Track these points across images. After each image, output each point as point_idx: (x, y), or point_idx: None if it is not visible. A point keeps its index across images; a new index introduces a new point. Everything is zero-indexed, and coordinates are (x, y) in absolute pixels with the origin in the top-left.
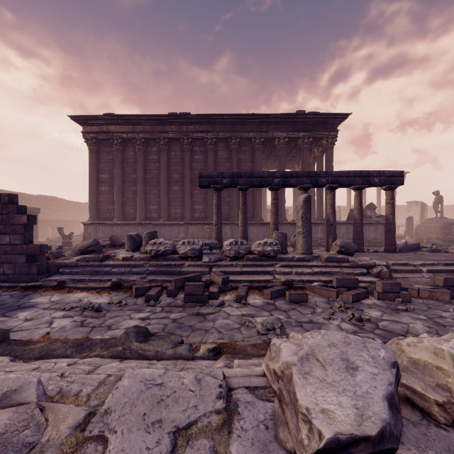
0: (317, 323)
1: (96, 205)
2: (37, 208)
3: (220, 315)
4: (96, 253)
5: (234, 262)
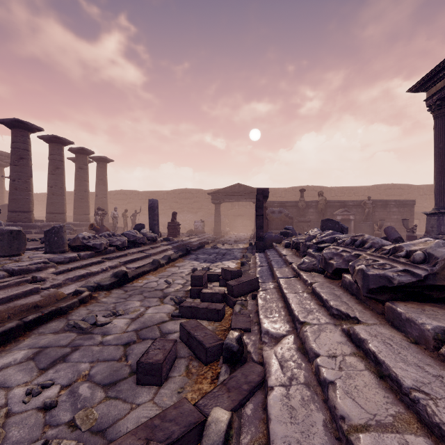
0: (49, 363)
1: (442, 188)
2: (412, 200)
3: (151, 302)
4: None
5: (317, 280)
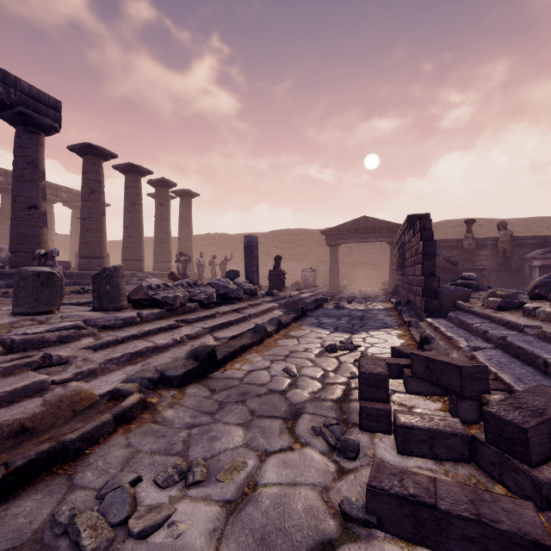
0: None
1: None
2: None
3: (269, 436)
4: (545, 300)
5: None
